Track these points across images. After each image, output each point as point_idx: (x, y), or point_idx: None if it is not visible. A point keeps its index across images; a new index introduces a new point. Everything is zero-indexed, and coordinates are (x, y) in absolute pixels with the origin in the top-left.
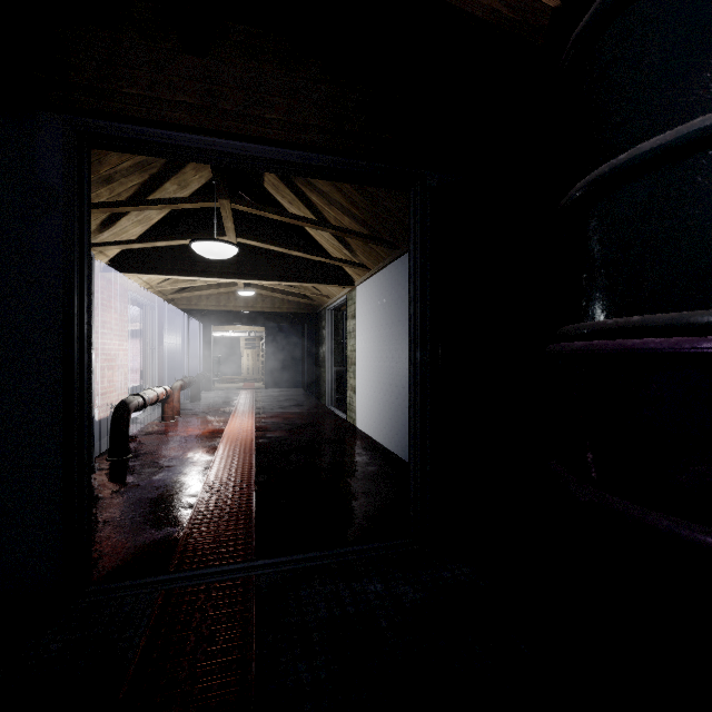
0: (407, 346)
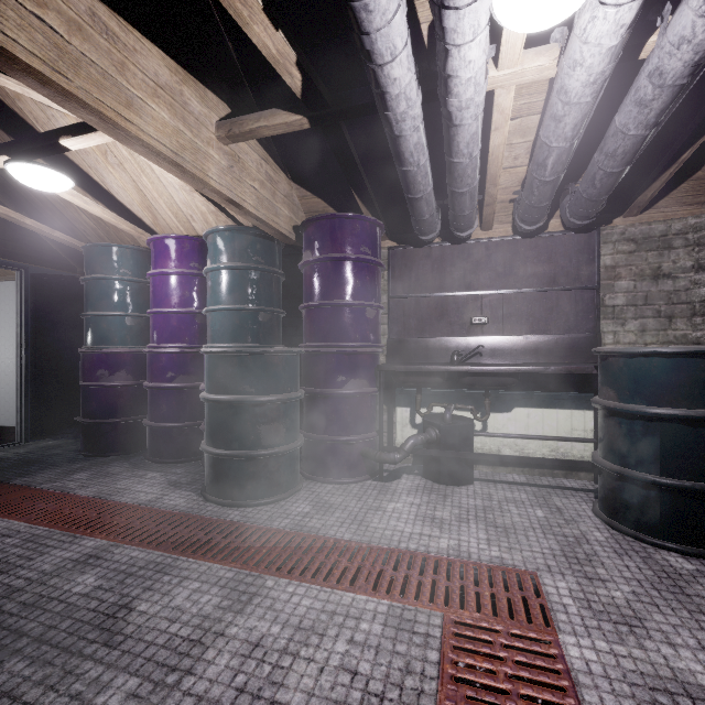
0: (4, 346)
